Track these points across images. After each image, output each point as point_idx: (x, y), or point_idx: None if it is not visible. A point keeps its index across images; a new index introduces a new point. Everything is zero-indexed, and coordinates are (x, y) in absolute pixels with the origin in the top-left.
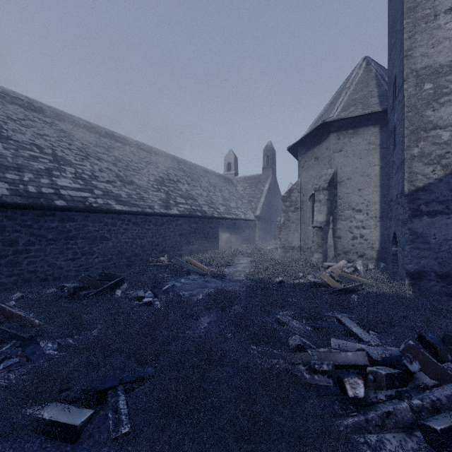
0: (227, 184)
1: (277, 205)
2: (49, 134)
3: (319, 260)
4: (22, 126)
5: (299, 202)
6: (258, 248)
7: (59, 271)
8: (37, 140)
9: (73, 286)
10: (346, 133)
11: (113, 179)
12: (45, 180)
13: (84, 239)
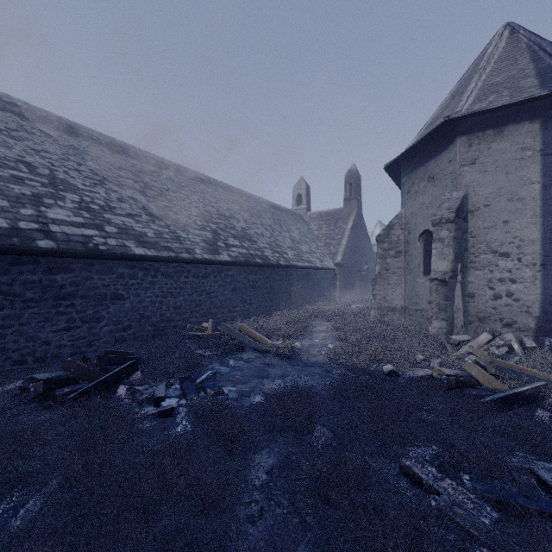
0: (297, 222)
1: (363, 249)
2: (50, 150)
3: (441, 330)
4: (11, 137)
5: (402, 243)
6: (341, 308)
7: (45, 348)
8: (30, 156)
9: (45, 380)
10: (483, 136)
11: (137, 211)
12: (28, 210)
13: (85, 299)
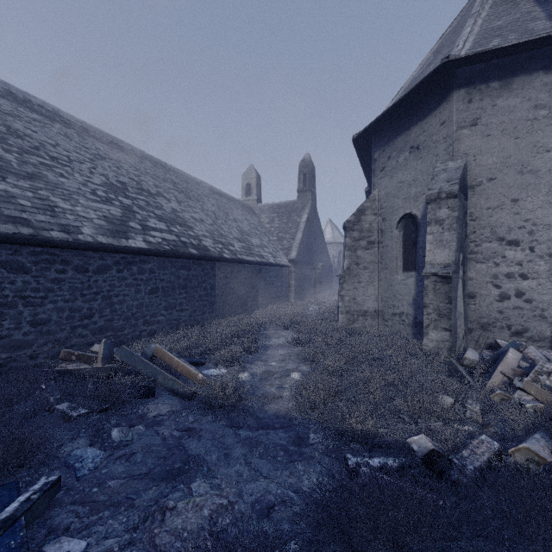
0: (246, 213)
1: (317, 246)
2: None
3: (442, 344)
4: None
5: (375, 231)
6: (298, 312)
7: None
8: None
9: None
10: (486, 89)
11: None
12: None
13: None
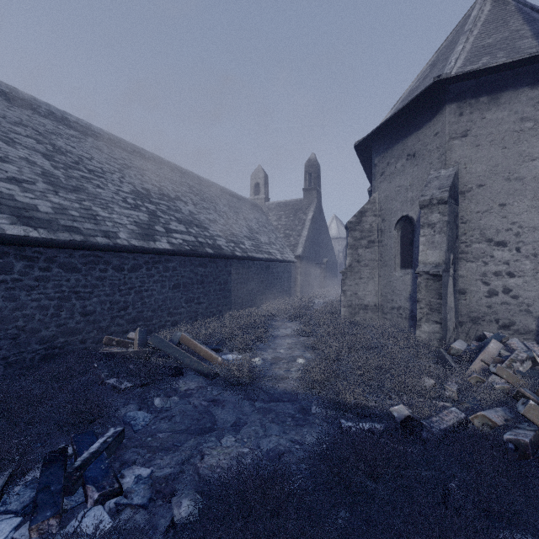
0: (255, 211)
1: (322, 242)
2: None
3: (433, 335)
4: None
5: (375, 231)
6: (304, 305)
7: None
8: None
9: None
10: (475, 103)
11: (30, 177)
12: None
13: None
